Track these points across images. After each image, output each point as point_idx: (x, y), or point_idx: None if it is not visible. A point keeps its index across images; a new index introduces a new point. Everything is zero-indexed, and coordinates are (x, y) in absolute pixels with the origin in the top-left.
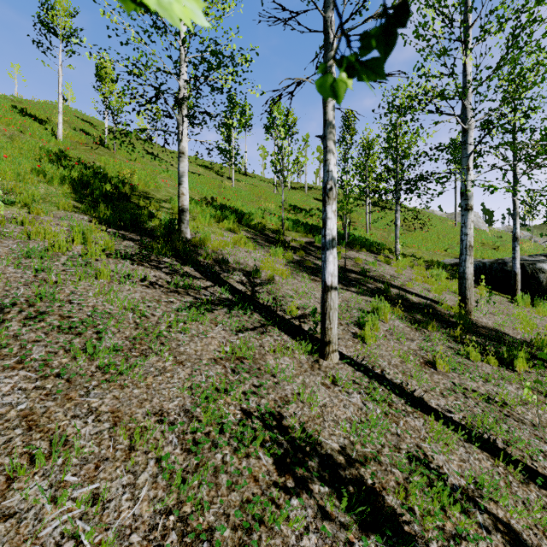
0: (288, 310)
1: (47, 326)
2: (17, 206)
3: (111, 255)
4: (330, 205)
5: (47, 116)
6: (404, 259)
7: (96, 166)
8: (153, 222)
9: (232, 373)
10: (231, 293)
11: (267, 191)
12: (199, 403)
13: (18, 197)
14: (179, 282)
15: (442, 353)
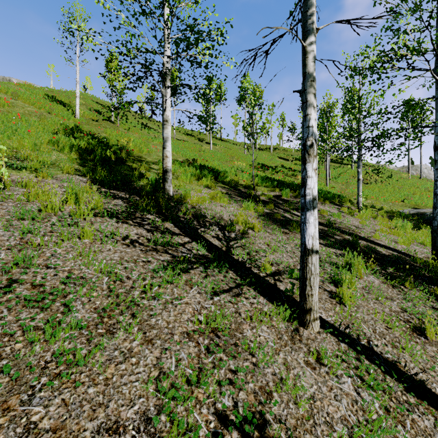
0: (262, 267)
1: (13, 299)
2: (28, 171)
3: (99, 214)
4: (310, 163)
5: (70, 101)
6: (367, 210)
7: (102, 137)
8: (142, 182)
9: (205, 352)
10: (207, 249)
11: (238, 152)
12: (164, 410)
13: (29, 163)
14: (157, 240)
15: (433, 320)
